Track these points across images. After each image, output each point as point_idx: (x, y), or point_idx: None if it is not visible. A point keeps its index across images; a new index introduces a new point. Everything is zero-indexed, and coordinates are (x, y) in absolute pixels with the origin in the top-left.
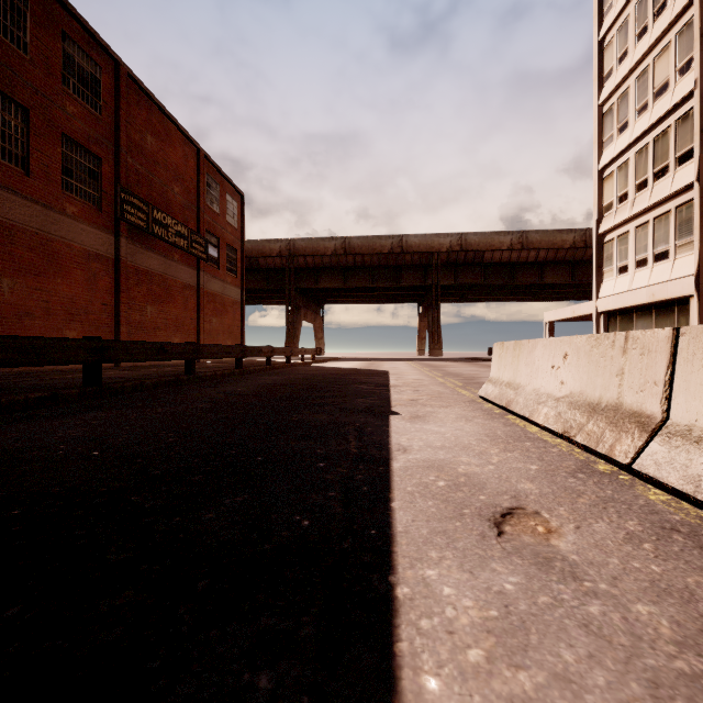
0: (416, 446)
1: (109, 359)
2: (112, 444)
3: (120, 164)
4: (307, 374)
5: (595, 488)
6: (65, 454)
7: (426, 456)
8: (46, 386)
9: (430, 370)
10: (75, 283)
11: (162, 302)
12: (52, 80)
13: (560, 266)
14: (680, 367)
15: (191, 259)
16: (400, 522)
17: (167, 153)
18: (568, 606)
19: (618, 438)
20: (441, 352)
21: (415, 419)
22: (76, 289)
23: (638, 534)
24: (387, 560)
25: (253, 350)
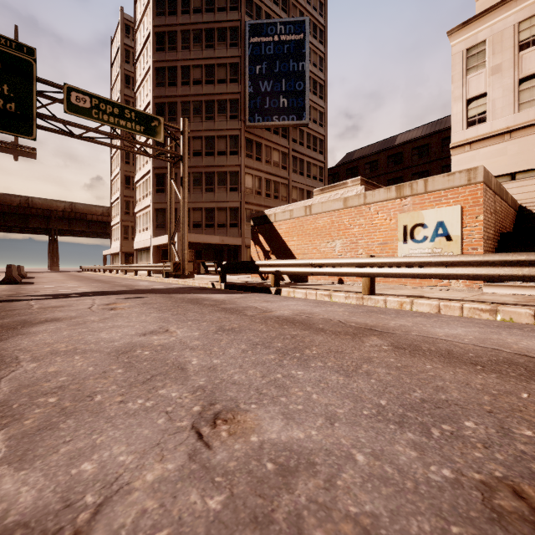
0: None
1: None
2: None
3: None
4: None
5: None
6: None
7: None
8: None
9: None
10: None
11: None
12: None
13: None
14: None
15: None
16: None
17: None
18: None
19: None
20: (58, 267)
21: None
22: None
23: None
24: None
25: None
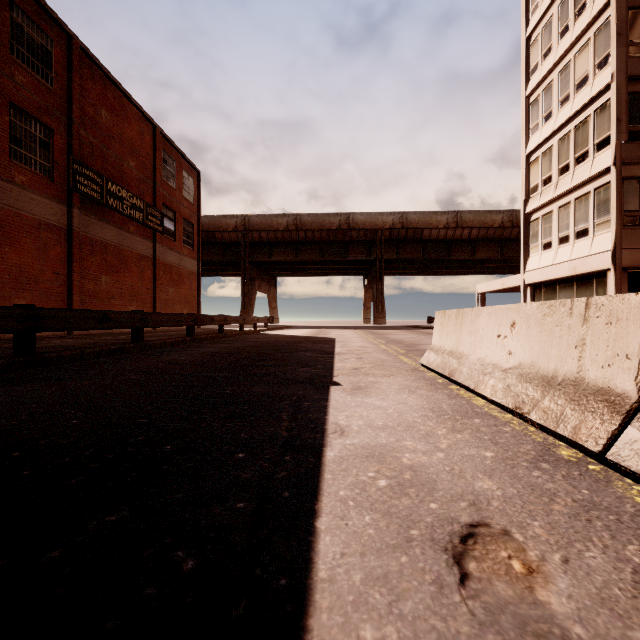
0: (355, 426)
1: (43, 328)
2: None
3: (72, 136)
4: (256, 341)
5: (567, 485)
6: None
7: (366, 440)
8: None
9: (374, 338)
10: (24, 252)
11: (117, 272)
12: None
13: (490, 243)
14: None
15: (147, 231)
16: (324, 558)
17: (122, 128)
18: None
19: (583, 419)
20: (384, 320)
21: (357, 390)
22: (25, 258)
23: None
24: None
25: (204, 319)
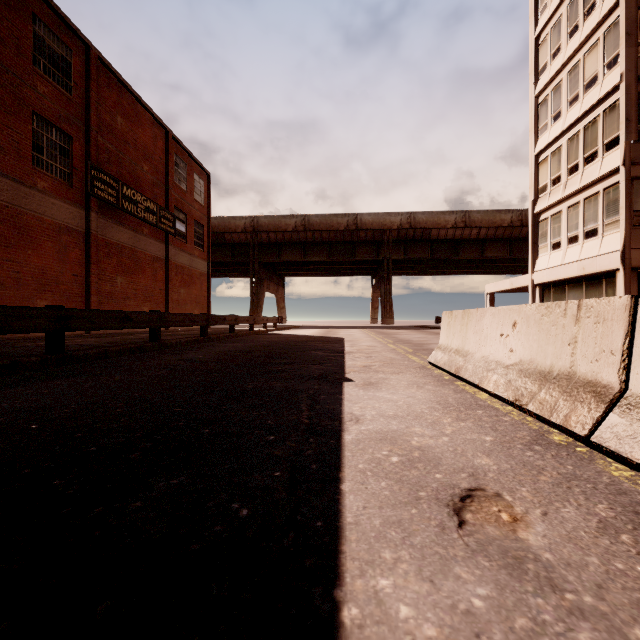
0: (369, 415)
1: (72, 327)
2: (56, 415)
3: (90, 142)
4: (267, 341)
5: (555, 462)
6: (1, 427)
7: (379, 427)
8: (9, 353)
9: (382, 337)
10: (46, 255)
11: (131, 274)
12: (22, 60)
13: (499, 243)
14: (639, 336)
15: (160, 234)
16: (350, 509)
17: (137, 133)
18: (552, 634)
19: (574, 408)
20: (392, 320)
21: (368, 385)
22: (47, 260)
23: (612, 521)
24: (333, 565)
25: (217, 319)
